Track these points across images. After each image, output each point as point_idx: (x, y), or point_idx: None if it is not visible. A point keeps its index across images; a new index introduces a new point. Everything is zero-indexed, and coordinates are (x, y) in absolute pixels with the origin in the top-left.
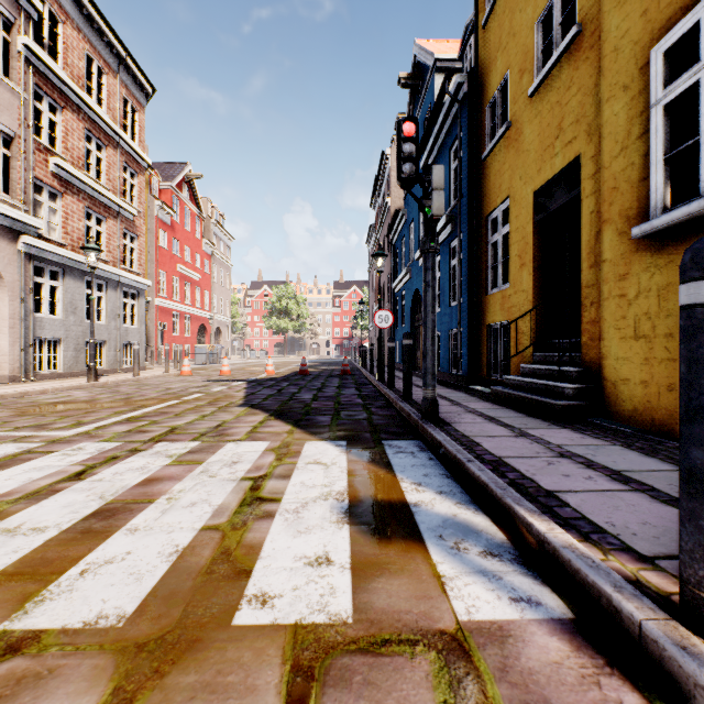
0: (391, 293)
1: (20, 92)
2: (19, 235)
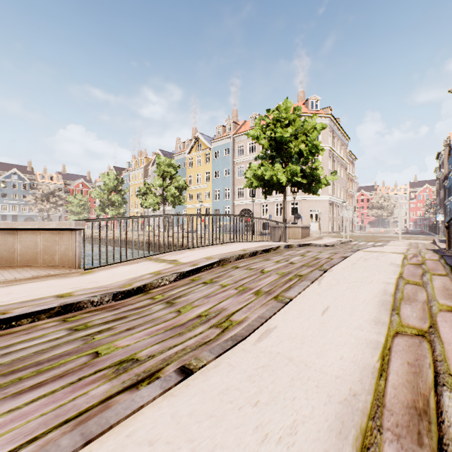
0: (443, 204)
1: (346, 181)
2: (346, 206)
